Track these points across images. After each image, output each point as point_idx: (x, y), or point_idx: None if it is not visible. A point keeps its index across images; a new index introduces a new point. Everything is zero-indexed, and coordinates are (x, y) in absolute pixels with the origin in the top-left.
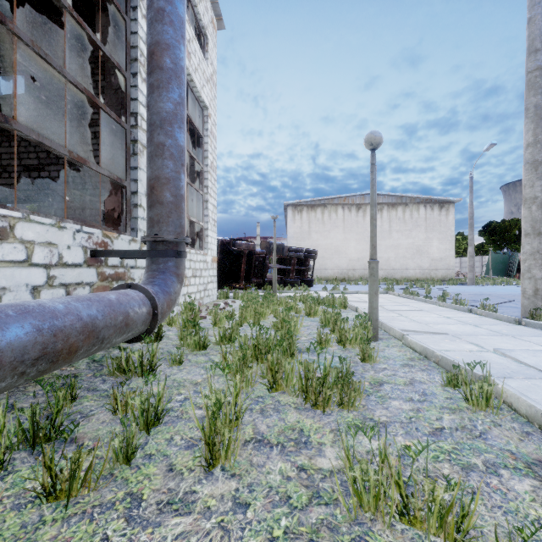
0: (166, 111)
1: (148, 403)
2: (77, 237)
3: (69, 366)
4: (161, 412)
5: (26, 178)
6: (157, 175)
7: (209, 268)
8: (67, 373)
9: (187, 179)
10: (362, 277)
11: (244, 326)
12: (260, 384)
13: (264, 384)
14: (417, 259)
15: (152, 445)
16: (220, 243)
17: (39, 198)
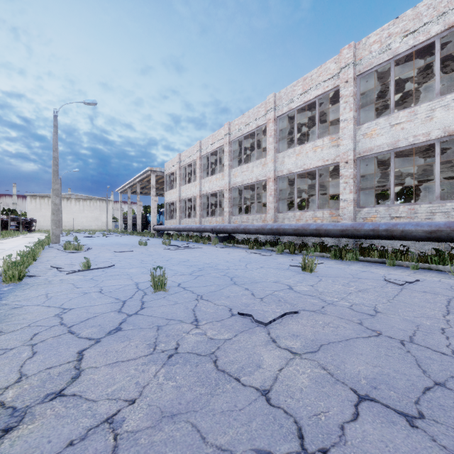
0: None
1: None
2: None
3: None
4: None
5: None
6: None
7: None
8: None
9: None
10: (70, 229)
11: None
12: None
13: None
14: (96, 222)
15: None
16: None
17: None
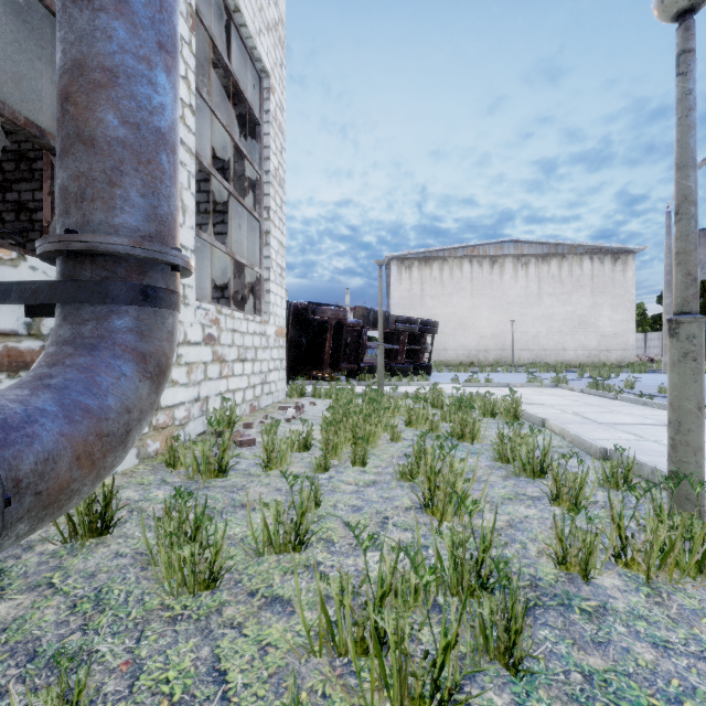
0: None
1: None
2: None
3: None
4: None
5: None
6: (75, 59)
7: (271, 347)
8: None
9: (228, 186)
10: (499, 361)
11: (332, 469)
12: None
13: None
14: (580, 335)
15: None
16: (293, 308)
17: (14, 239)
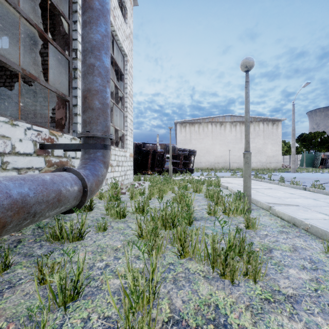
0: (95, 40)
1: (65, 282)
2: (28, 133)
3: (18, 232)
4: (80, 286)
5: (10, 102)
6: (88, 88)
7: (128, 161)
8: (14, 238)
9: (113, 101)
10: (224, 167)
11: (152, 199)
12: (169, 249)
13: (174, 252)
14: (258, 156)
15: (67, 327)
16: (135, 145)
17: (19, 116)
